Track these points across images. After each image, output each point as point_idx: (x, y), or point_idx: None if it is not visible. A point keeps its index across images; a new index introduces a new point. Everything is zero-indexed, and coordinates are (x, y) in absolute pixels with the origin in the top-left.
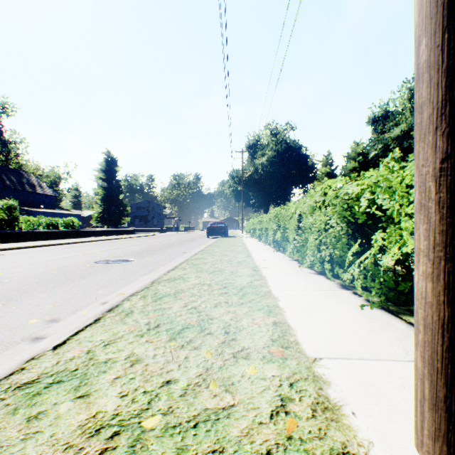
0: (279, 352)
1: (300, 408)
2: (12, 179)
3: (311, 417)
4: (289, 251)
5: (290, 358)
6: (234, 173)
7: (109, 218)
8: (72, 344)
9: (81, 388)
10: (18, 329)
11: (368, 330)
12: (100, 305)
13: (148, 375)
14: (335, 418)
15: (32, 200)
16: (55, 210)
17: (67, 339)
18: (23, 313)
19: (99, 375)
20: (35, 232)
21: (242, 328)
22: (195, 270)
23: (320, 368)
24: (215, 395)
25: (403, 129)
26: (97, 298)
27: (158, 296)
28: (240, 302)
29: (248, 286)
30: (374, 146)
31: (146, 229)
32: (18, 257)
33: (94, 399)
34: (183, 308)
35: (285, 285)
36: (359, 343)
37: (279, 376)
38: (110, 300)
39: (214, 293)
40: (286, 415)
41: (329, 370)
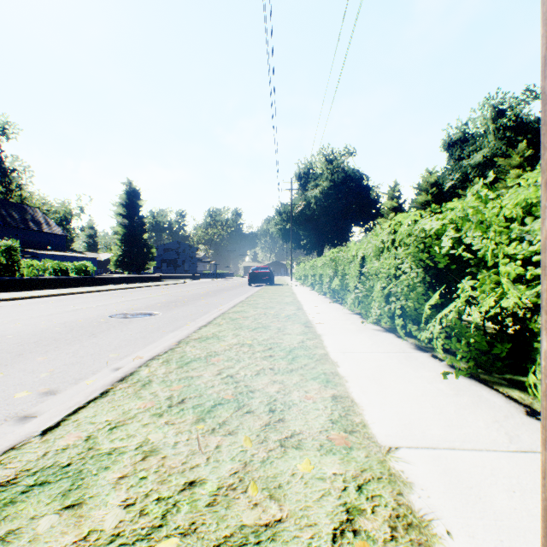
0: (341, 439)
1: (374, 525)
2: (13, 215)
3: (390, 540)
4: (349, 302)
5: (356, 448)
6: (282, 207)
7: (130, 262)
8: (68, 427)
9: (72, 493)
10: (3, 404)
11: (456, 407)
12: (111, 372)
13: (165, 473)
14: (424, 541)
15: (37, 240)
16: (65, 252)
17: (62, 420)
18: (12, 382)
19: (98, 473)
20: (40, 279)
21: (292, 405)
22: (233, 326)
23: (397, 462)
24: (255, 504)
25: (485, 154)
26: (109, 362)
27: (185, 361)
28: (289, 368)
29: (299, 347)
30: (450, 175)
31: (176, 276)
32: (16, 310)
33: (88, 511)
34: (215, 377)
35: (345, 346)
36: (446, 426)
37: (343, 474)
38: (125, 365)
39: (256, 357)
40: (355, 536)
41: (410, 465)
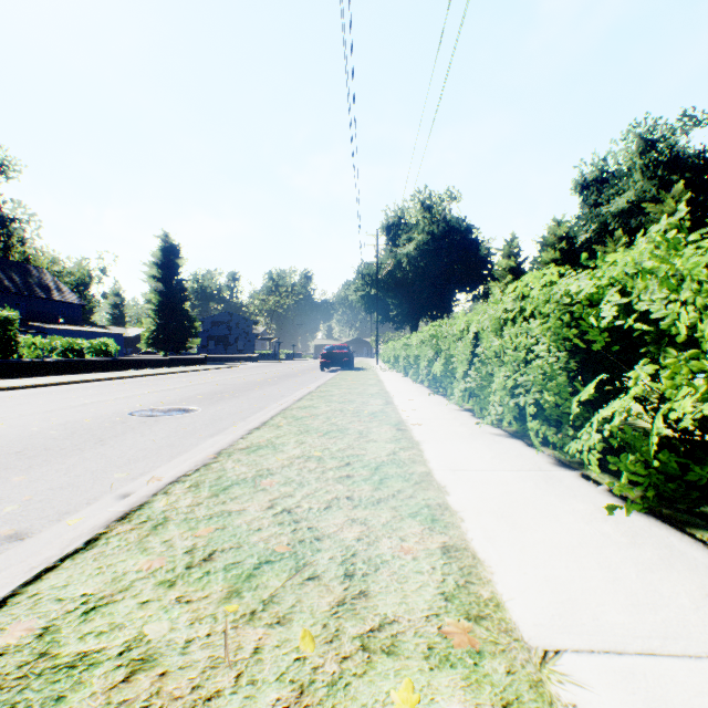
0: (462, 635)
1: None
2: (13, 278)
3: None
4: (457, 394)
5: (489, 653)
6: (365, 268)
7: (167, 340)
8: (17, 609)
9: None
10: None
11: (638, 569)
12: (115, 500)
13: None
14: None
15: (45, 310)
16: (81, 326)
17: (12, 594)
18: None
19: None
20: (45, 362)
21: (381, 564)
22: (297, 429)
23: (562, 685)
24: None
25: (630, 199)
26: (114, 485)
27: (222, 484)
28: (376, 497)
29: (389, 461)
30: (584, 226)
31: (226, 358)
32: (4, 405)
33: None
34: (265, 513)
35: (456, 459)
36: (630, 605)
37: None
38: (137, 489)
39: (327, 478)
40: None
41: (585, 690)
